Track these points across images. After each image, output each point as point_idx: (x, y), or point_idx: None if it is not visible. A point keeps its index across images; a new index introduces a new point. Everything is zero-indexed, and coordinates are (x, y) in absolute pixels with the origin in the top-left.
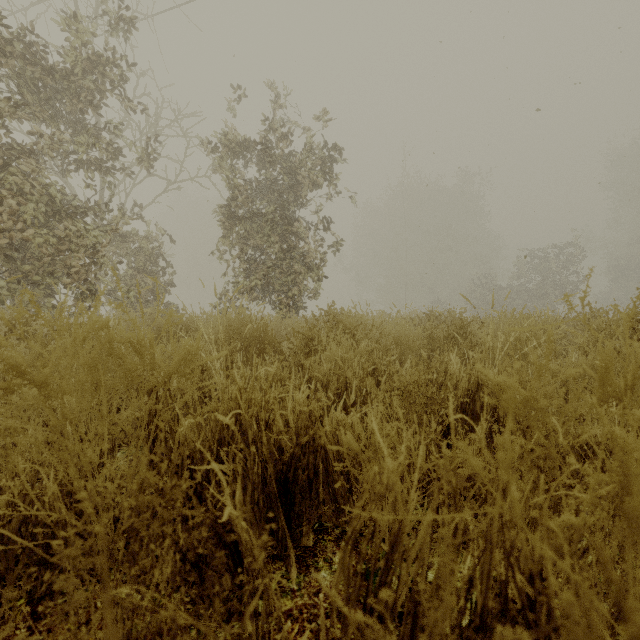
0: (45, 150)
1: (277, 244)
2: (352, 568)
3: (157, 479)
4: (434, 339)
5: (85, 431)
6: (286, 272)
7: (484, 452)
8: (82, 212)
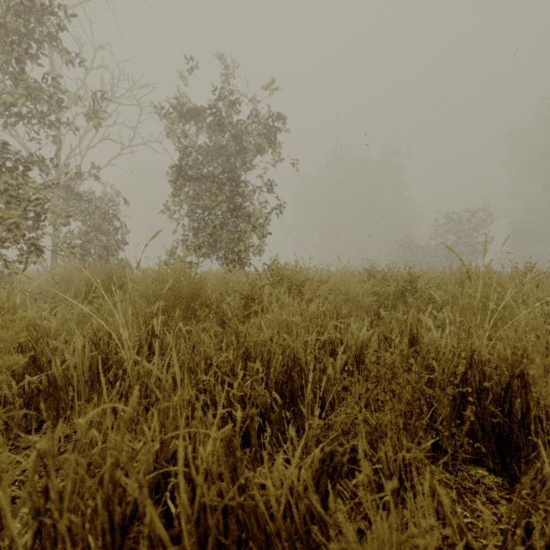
0: None
1: (223, 203)
2: None
3: None
4: (380, 294)
5: None
6: (232, 230)
7: None
8: (26, 167)
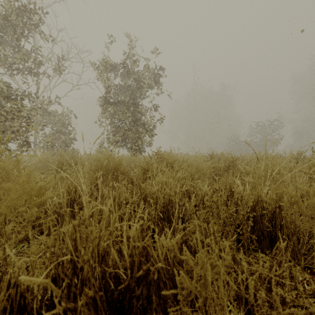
0: None
1: (130, 117)
2: None
3: None
4: (216, 168)
5: None
6: (135, 132)
7: None
8: (22, 98)
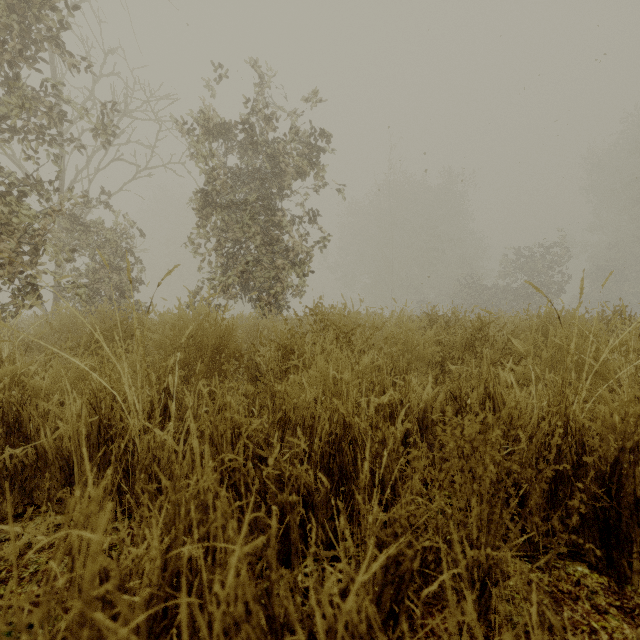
0: None
1: (257, 236)
2: None
3: None
4: (444, 344)
5: None
6: (267, 267)
7: None
8: (21, 192)
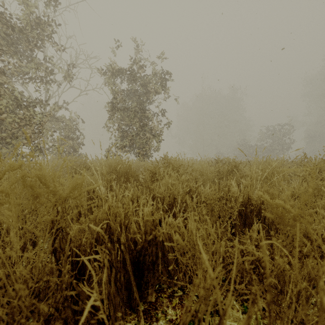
0: (13, 72)
1: (137, 123)
2: (179, 318)
3: (26, 293)
4: (220, 173)
5: (22, 227)
6: (142, 137)
7: (299, 278)
8: (33, 105)
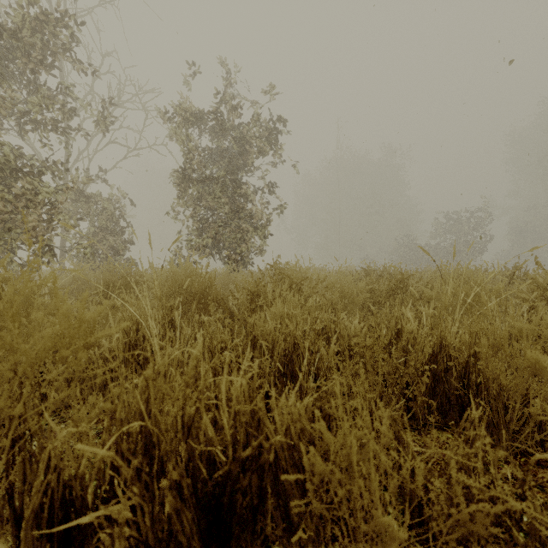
0: (3, 112)
1: (227, 205)
2: None
3: None
4: (375, 292)
5: None
6: (235, 231)
7: None
8: (41, 172)
